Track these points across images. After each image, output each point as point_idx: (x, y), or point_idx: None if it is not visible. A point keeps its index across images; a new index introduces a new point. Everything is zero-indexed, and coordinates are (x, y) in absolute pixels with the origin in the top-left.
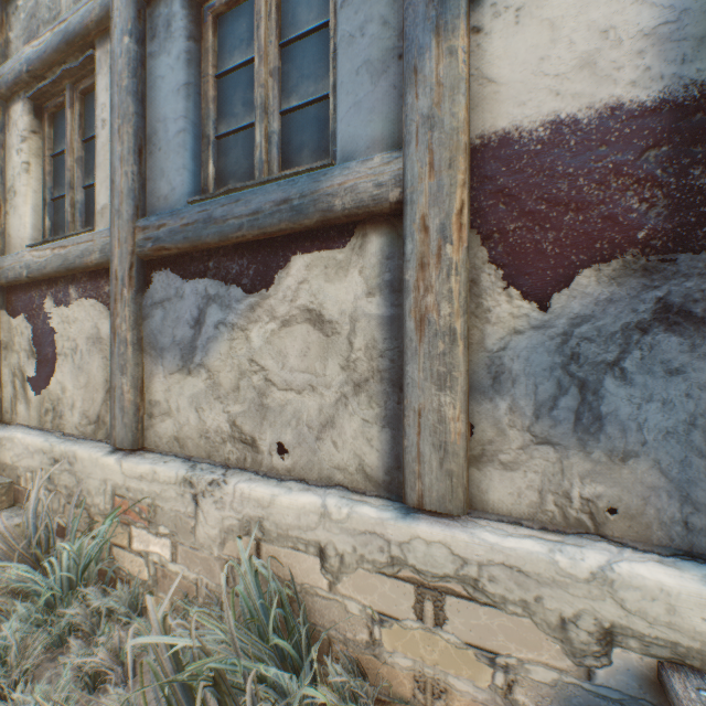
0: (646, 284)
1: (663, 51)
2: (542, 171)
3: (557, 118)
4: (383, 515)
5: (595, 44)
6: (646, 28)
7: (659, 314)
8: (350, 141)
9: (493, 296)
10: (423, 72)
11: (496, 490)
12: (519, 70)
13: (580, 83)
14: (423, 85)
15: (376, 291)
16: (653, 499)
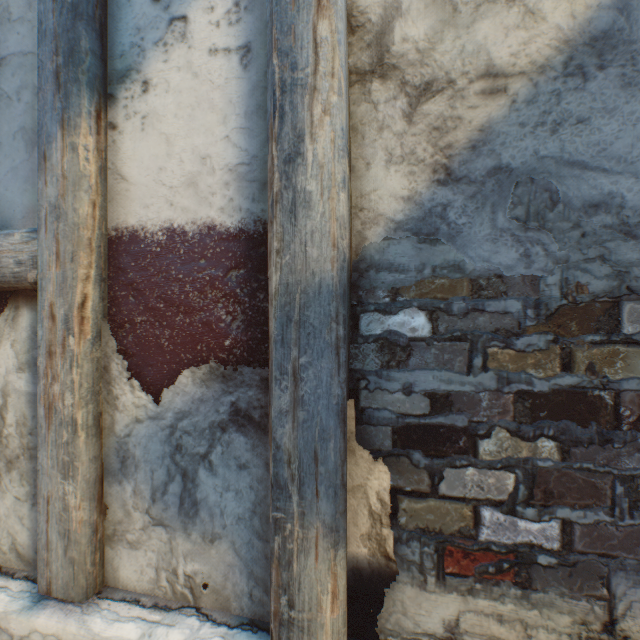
0: (225, 388)
1: (242, 187)
2: (161, 272)
3: (172, 226)
4: (11, 607)
5: (198, 167)
6: (231, 163)
7: (233, 416)
8: (8, 206)
9: (121, 384)
10: (51, 160)
11: (126, 567)
12: (145, 173)
13: (188, 199)
14: (51, 173)
15: (27, 367)
16: (232, 574)
